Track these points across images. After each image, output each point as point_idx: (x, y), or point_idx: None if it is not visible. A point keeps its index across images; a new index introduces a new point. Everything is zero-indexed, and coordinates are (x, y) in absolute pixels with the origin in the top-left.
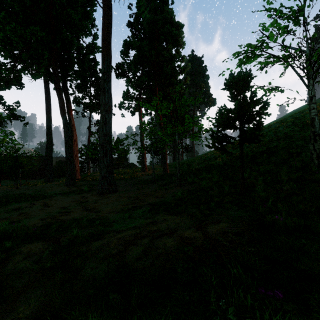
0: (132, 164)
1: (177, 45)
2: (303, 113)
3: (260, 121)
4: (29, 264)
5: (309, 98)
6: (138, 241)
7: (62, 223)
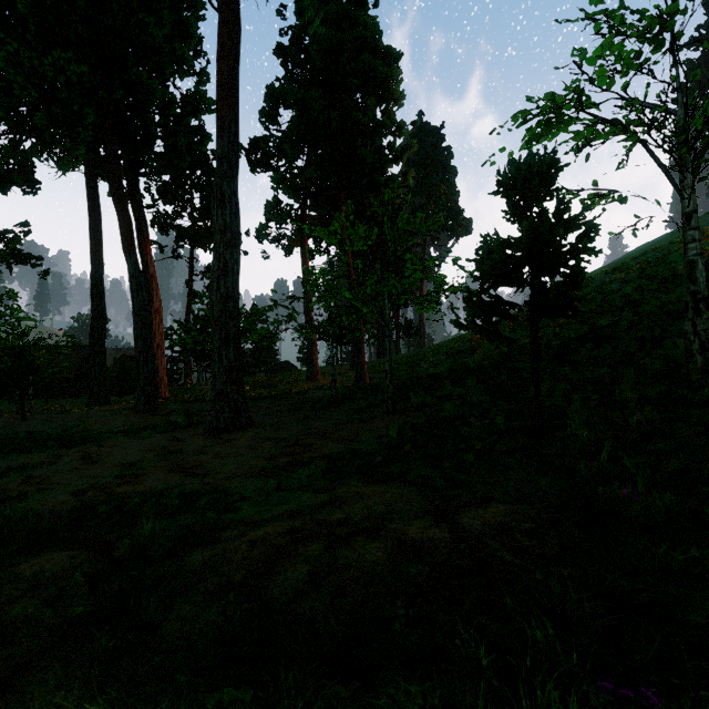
0: (287, 364)
1: (387, 98)
2: (662, 252)
3: (578, 268)
4: (34, 607)
5: (683, 218)
6: (299, 550)
7: (123, 502)
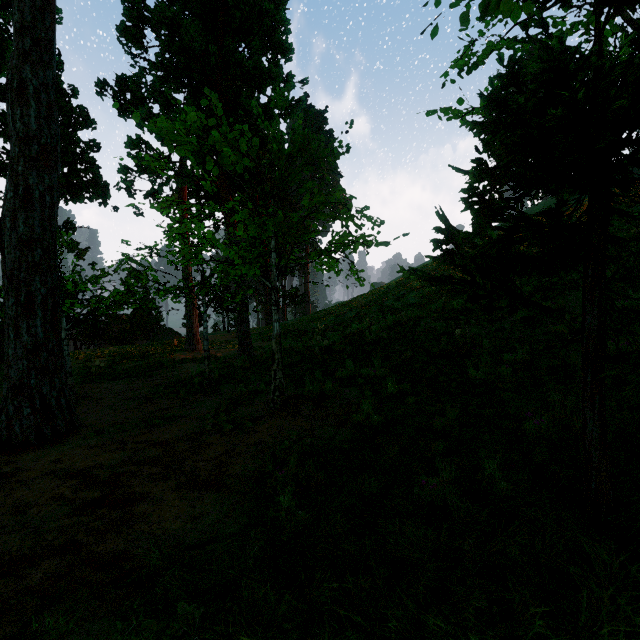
0: (169, 331)
1: (275, 47)
2: None
3: None
4: None
5: None
6: None
7: None
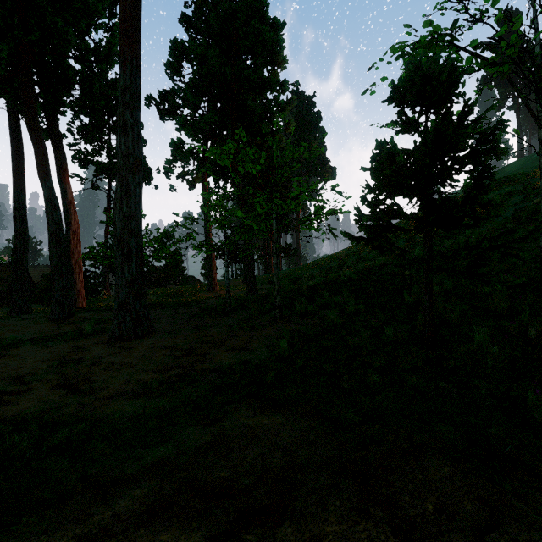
0: (192, 278)
1: (273, 61)
2: None
3: (487, 170)
4: None
5: (540, 145)
6: None
7: None
